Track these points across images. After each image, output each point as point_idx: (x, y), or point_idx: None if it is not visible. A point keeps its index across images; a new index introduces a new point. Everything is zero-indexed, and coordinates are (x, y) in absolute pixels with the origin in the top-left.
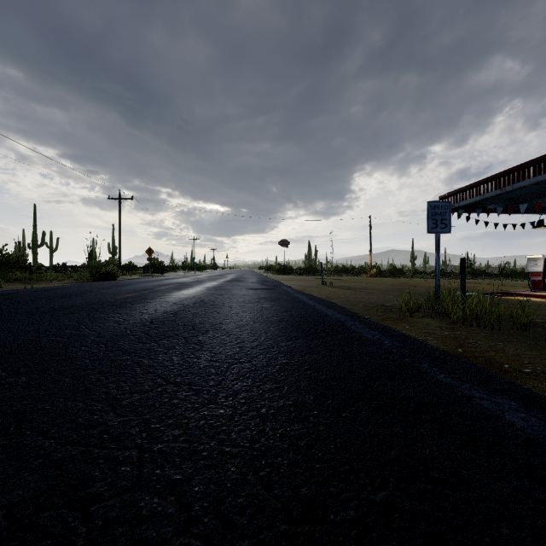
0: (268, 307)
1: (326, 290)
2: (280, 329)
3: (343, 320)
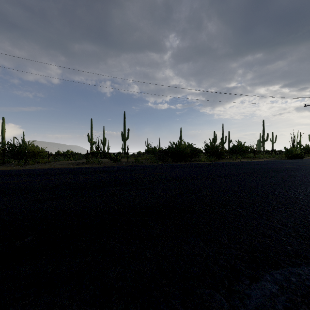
0: None
1: None
2: None
3: None
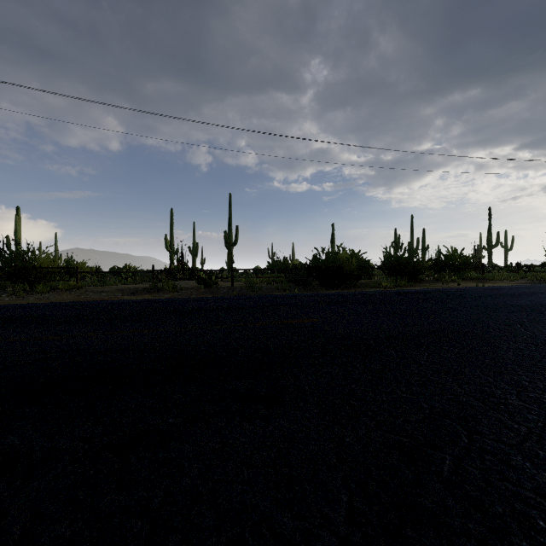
0: None
1: None
2: None
3: None
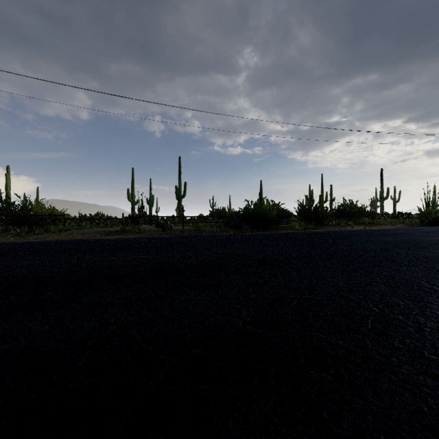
0: None
1: None
2: None
3: None
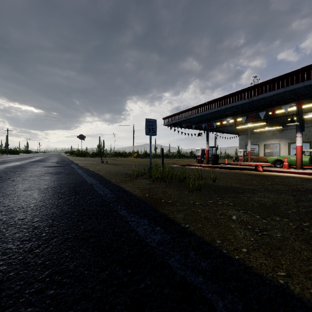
0: (47, 179)
1: (101, 166)
2: (41, 194)
3: (94, 184)
